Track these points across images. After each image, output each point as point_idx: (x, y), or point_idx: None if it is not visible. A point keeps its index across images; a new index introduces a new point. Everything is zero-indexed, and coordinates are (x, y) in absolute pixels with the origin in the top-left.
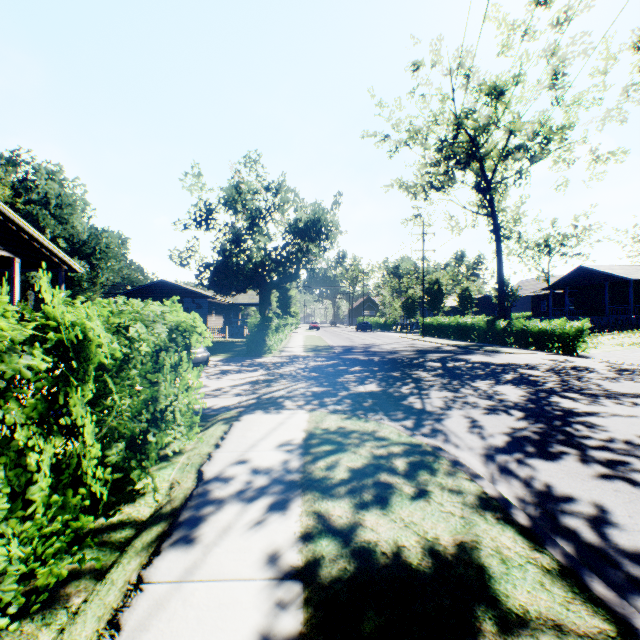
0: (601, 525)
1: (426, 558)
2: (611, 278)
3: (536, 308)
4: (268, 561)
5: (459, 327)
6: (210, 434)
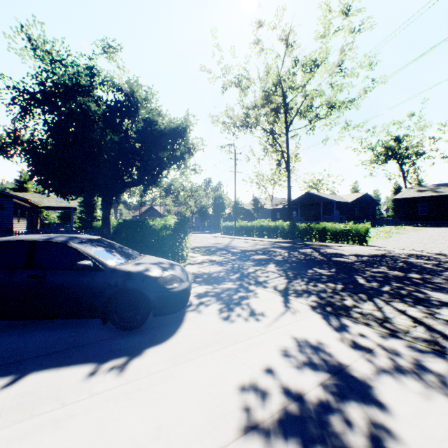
0: None
1: None
2: (324, 200)
3: (274, 216)
4: None
5: (263, 228)
6: None
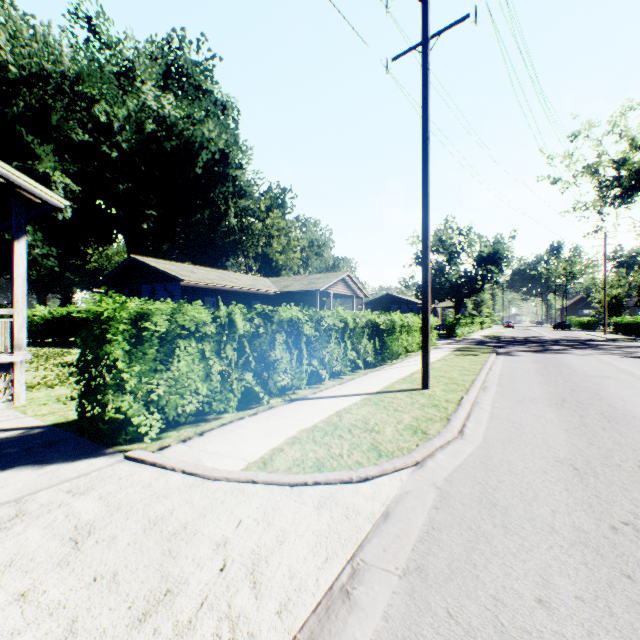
0: (511, 353)
1: (472, 350)
2: None
3: None
4: (450, 349)
5: (637, 325)
6: (438, 345)
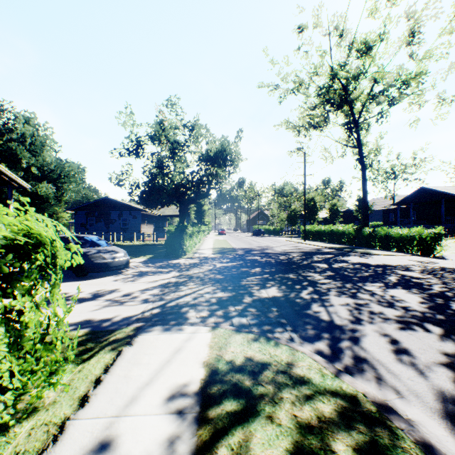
0: None
1: None
2: (447, 196)
3: (386, 219)
4: None
5: (332, 233)
6: (85, 373)
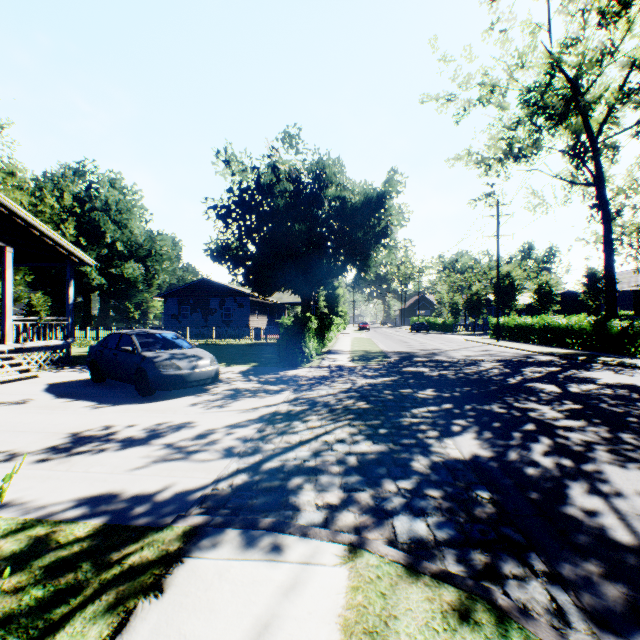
0: None
1: None
2: None
3: None
4: None
5: (548, 329)
6: None
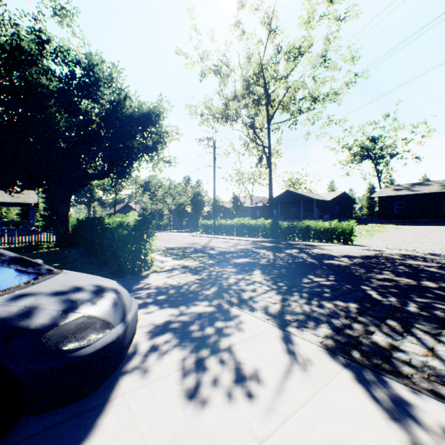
0: None
1: None
2: (304, 198)
3: (254, 215)
4: None
5: (244, 227)
6: None
